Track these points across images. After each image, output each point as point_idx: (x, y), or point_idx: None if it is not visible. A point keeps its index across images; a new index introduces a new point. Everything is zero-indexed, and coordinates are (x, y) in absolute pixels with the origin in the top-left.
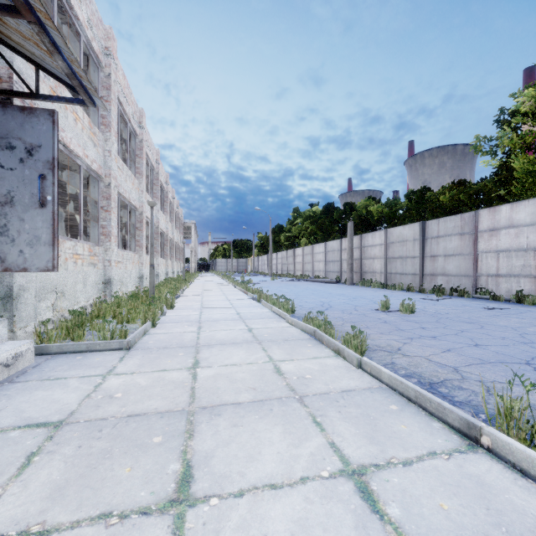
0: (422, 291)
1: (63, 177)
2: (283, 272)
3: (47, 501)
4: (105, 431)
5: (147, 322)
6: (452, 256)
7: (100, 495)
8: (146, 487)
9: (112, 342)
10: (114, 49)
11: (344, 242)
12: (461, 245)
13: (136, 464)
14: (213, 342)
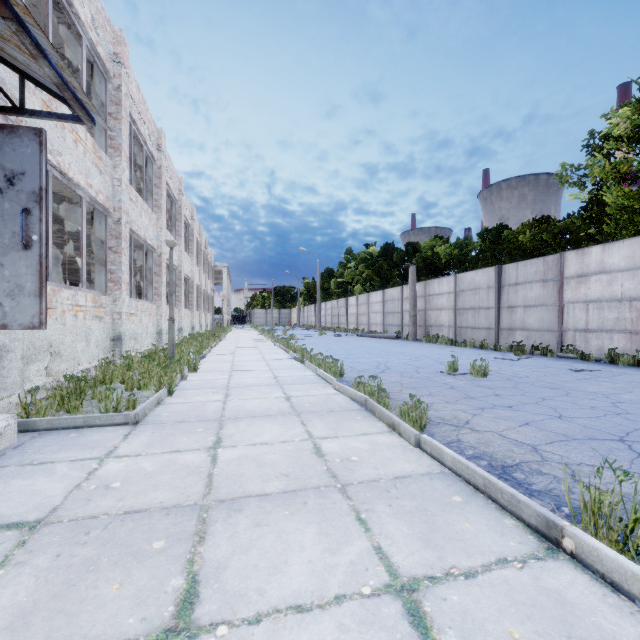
0: (498, 348)
1: (62, 210)
2: (333, 325)
3: (5, 632)
4: (93, 534)
5: (162, 389)
6: (533, 307)
7: (76, 623)
8: (136, 612)
9: (116, 416)
10: (125, 56)
11: (406, 290)
12: (544, 294)
13: (128, 579)
14: (242, 415)
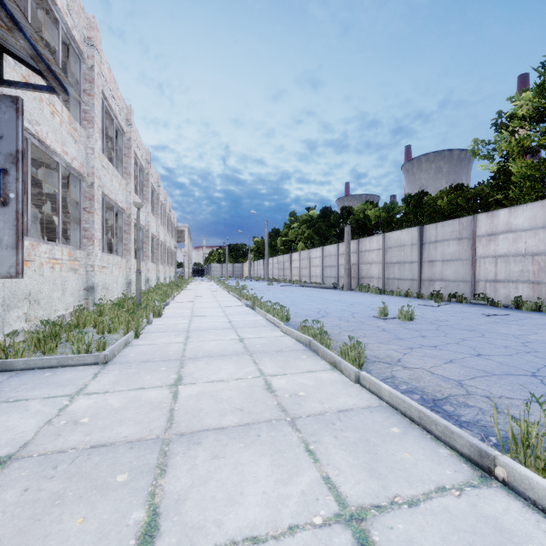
0: (420, 296)
1: (42, 175)
2: (279, 277)
3: None
4: (60, 468)
5: (130, 333)
6: (450, 261)
7: None
8: None
9: (87, 356)
10: (97, 40)
11: (341, 247)
12: (459, 250)
13: (92, 513)
14: (201, 355)
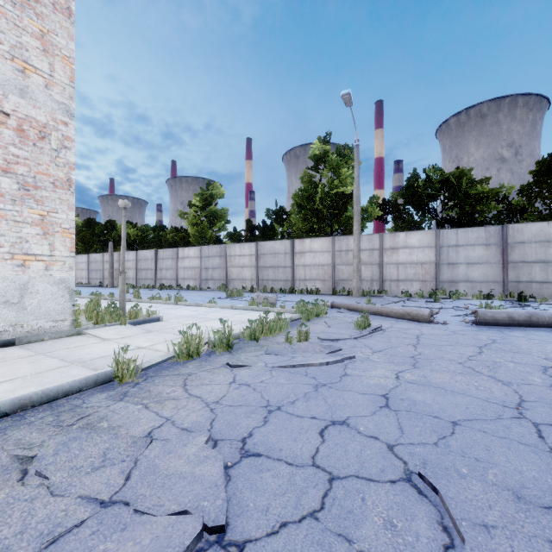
0: (154, 288)
1: None
2: None
3: None
4: None
5: None
6: (169, 269)
7: None
8: None
9: None
10: None
11: (106, 256)
12: (173, 264)
13: None
14: None
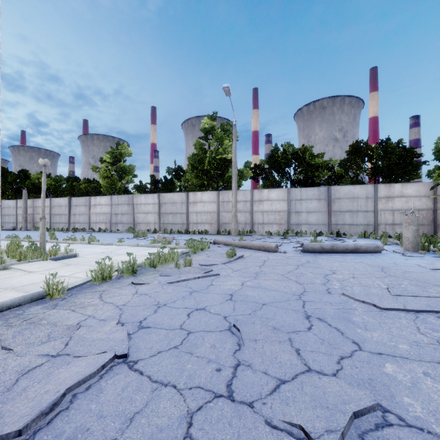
0: (68, 230)
1: None
2: None
3: None
4: None
5: None
6: (82, 215)
7: None
8: None
9: None
10: None
11: (20, 202)
12: (85, 210)
13: None
14: None
